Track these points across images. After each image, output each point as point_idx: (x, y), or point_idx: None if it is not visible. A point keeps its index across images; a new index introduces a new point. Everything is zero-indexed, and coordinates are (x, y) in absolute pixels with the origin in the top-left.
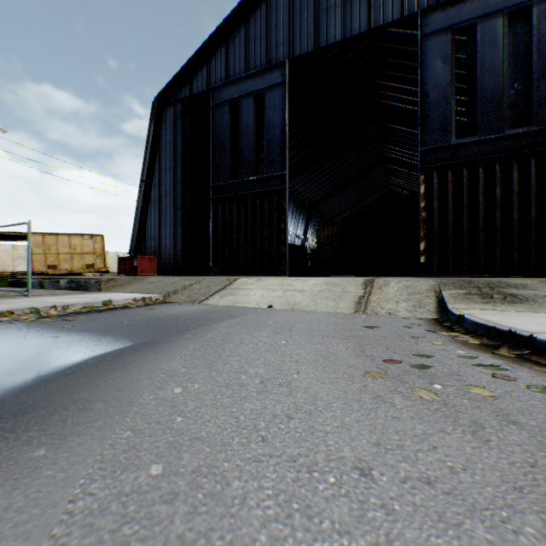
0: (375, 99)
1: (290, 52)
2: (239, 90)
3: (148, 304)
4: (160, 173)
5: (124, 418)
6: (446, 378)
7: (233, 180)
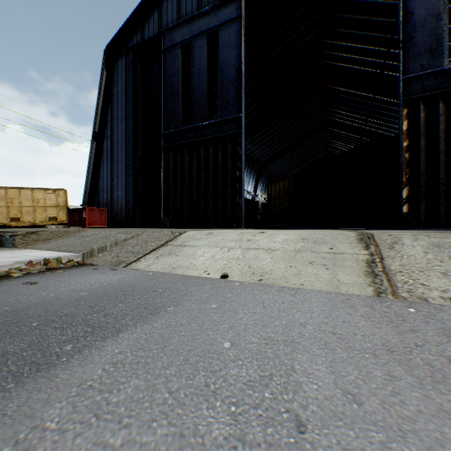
0: (323, 61)
1: None
2: (191, 30)
3: (52, 268)
4: (112, 124)
5: None
6: None
7: (185, 126)
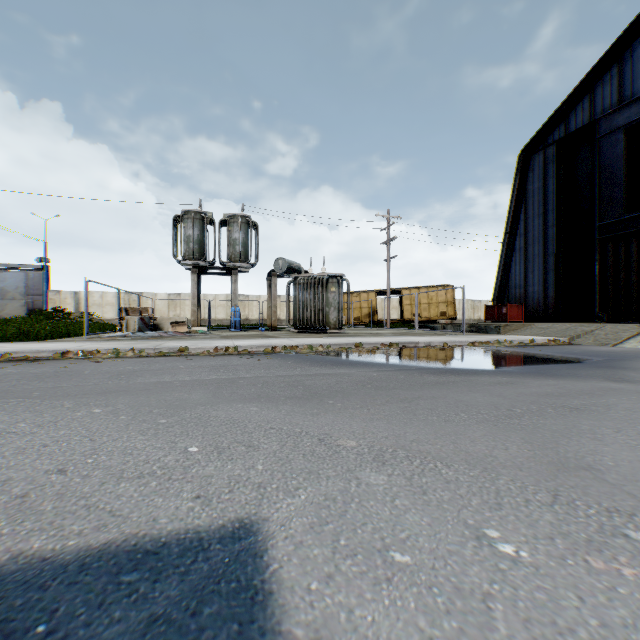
0: None
1: None
2: (639, 109)
3: (559, 344)
4: (526, 222)
5: None
6: None
7: (629, 214)
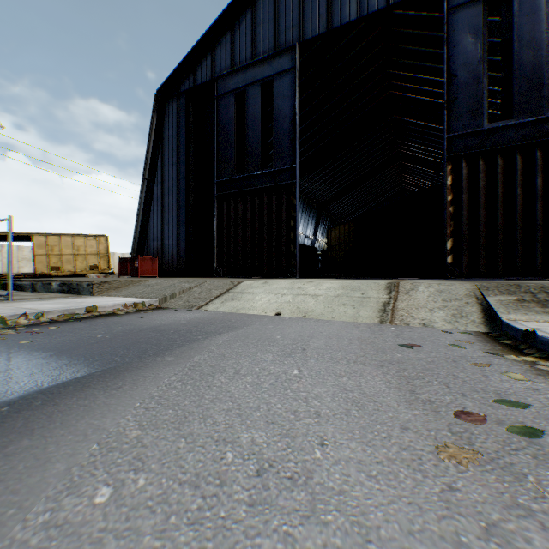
0: (390, 91)
1: (300, 35)
2: (245, 78)
3: (140, 310)
4: (163, 170)
5: None
6: None
7: (239, 175)
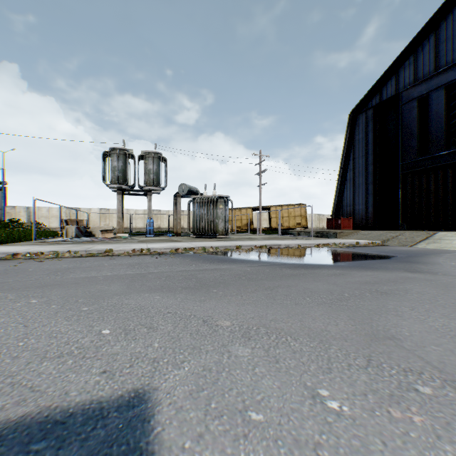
0: None
1: None
2: (427, 86)
3: (375, 245)
4: (354, 161)
5: (442, 264)
6: None
7: (421, 157)
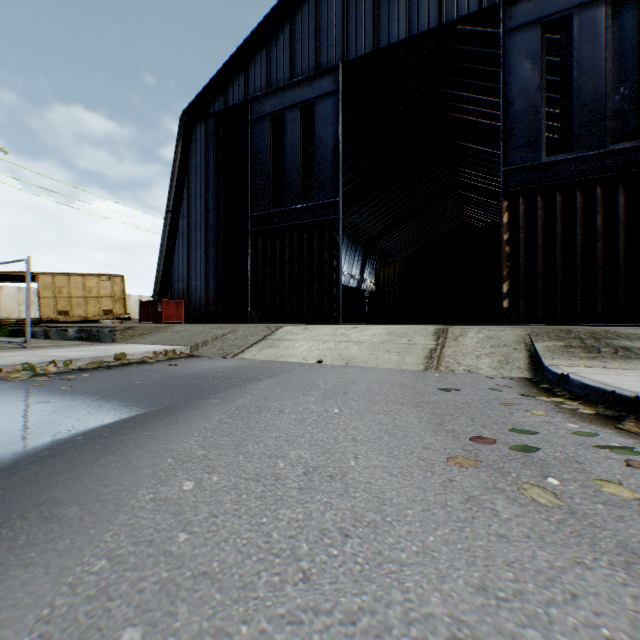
0: (446, 112)
1: (344, 54)
2: (283, 100)
3: (171, 358)
4: (189, 201)
5: (103, 534)
6: (562, 467)
7: (275, 209)
